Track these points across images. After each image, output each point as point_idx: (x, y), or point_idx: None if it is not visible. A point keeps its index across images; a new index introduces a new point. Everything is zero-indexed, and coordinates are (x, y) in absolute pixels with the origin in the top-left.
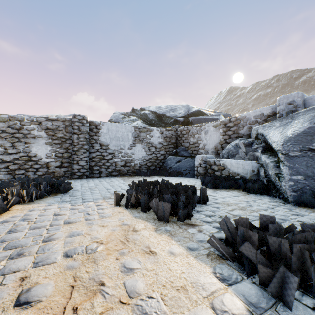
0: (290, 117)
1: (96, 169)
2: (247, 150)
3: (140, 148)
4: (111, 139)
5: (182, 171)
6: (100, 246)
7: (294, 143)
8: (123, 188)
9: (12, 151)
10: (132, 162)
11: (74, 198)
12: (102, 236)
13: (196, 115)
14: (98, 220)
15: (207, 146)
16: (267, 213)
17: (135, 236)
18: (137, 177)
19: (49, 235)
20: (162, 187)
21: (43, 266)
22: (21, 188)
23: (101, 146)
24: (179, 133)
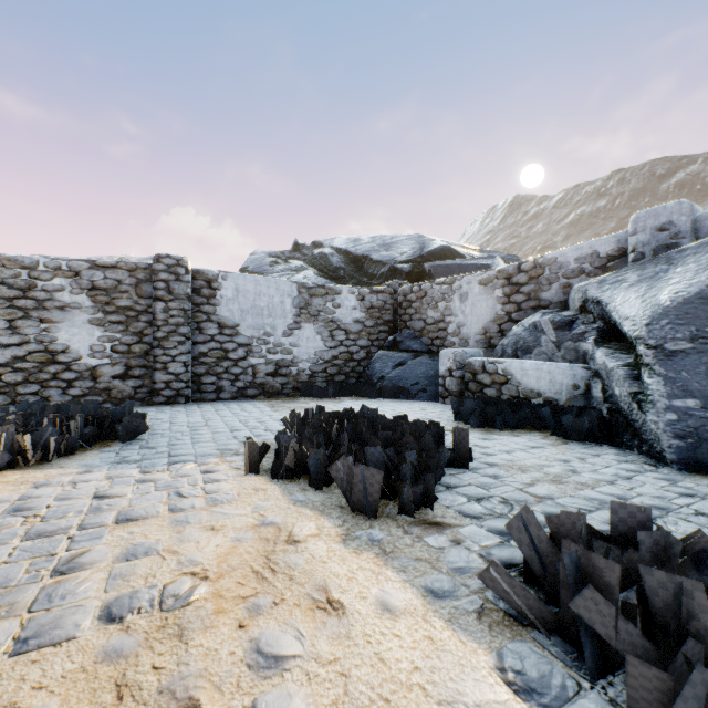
0: (663, 261)
1: (209, 382)
2: (561, 337)
3: (310, 334)
4: (244, 311)
5: (408, 386)
6: (200, 587)
7: (677, 321)
8: (269, 427)
9: (9, 340)
10: (292, 366)
11: (151, 452)
12: (207, 556)
13: (440, 259)
14: (201, 511)
15: (467, 328)
16: (617, 491)
17: (291, 555)
18: (303, 401)
19: (72, 555)
20: (361, 428)
21: (38, 651)
22: (21, 430)
23: (220, 329)
24: (401, 299)
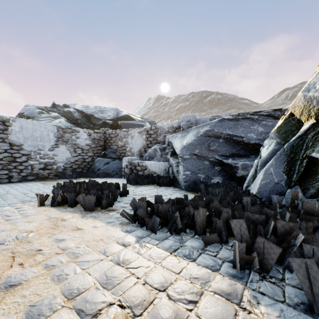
0: (187, 131)
1: (4, 173)
2: (162, 153)
3: (64, 150)
4: (26, 138)
5: (110, 172)
6: (31, 233)
7: (187, 150)
8: (45, 191)
9: None
10: (54, 165)
11: None
12: (30, 227)
13: (125, 120)
14: (22, 218)
15: (133, 149)
16: (167, 197)
17: (64, 223)
18: (60, 181)
19: None
20: (88, 186)
21: None
22: None
23: (11, 146)
24: (108, 136)
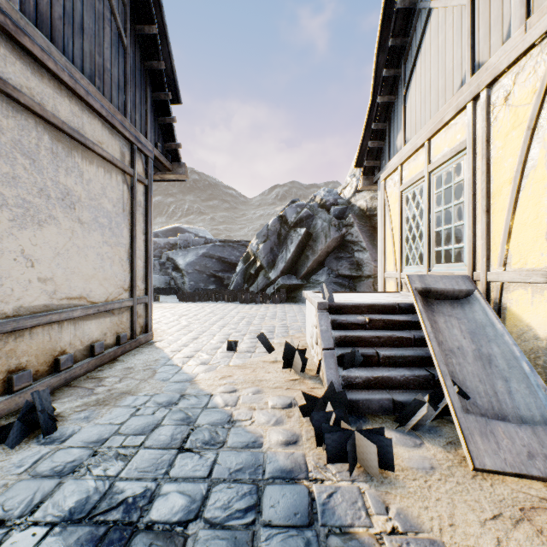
0: (187, 251)
1: None
2: (162, 268)
3: None
4: None
5: None
6: None
7: (190, 266)
8: None
9: None
10: None
11: None
12: None
13: None
14: None
15: None
16: None
17: None
18: None
19: None
20: None
21: None
22: None
23: None
24: None
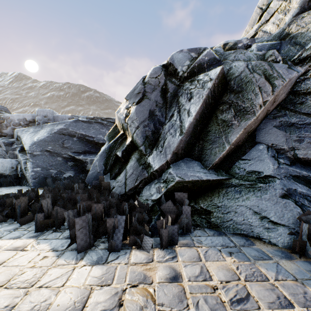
0: (41, 127)
1: None
2: (8, 149)
3: None
4: None
5: None
6: None
7: (38, 146)
8: None
9: None
10: None
11: None
12: None
13: None
14: None
15: None
16: None
17: None
18: None
19: None
20: None
21: None
22: None
23: None
24: None
